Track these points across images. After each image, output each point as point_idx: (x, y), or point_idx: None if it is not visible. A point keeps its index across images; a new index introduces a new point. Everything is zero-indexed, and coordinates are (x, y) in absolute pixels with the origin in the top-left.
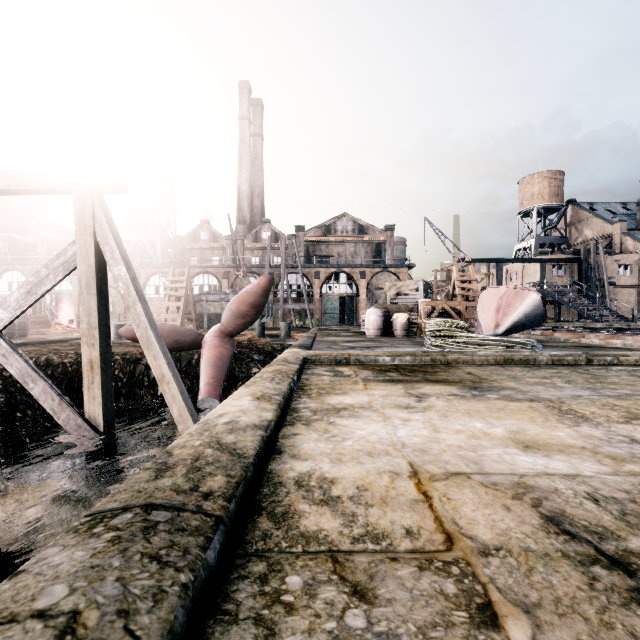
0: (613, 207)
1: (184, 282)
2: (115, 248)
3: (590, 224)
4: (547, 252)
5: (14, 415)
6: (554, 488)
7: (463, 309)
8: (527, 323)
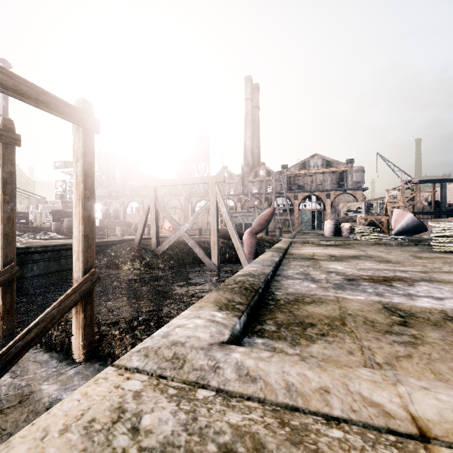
0: None
1: None
2: (222, 202)
3: None
4: None
5: (184, 260)
6: (335, 254)
7: (384, 220)
8: (412, 229)
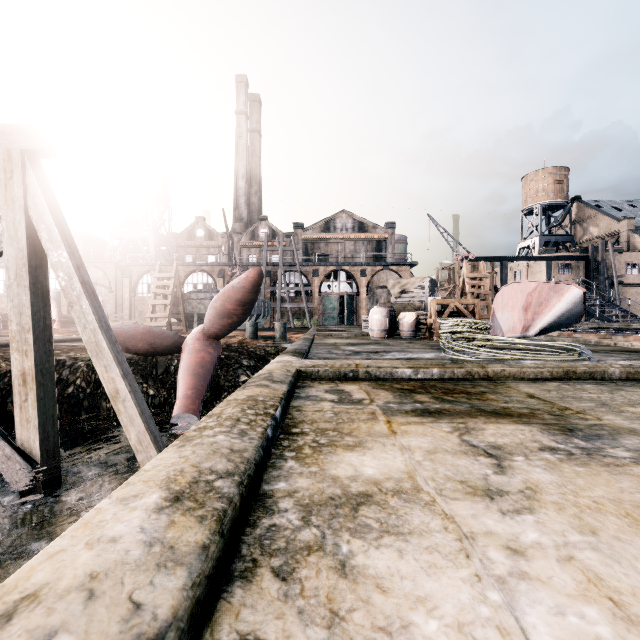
0: (619, 204)
1: (171, 279)
2: (53, 227)
3: (596, 221)
4: (553, 250)
5: None
6: None
7: (478, 308)
8: (561, 323)
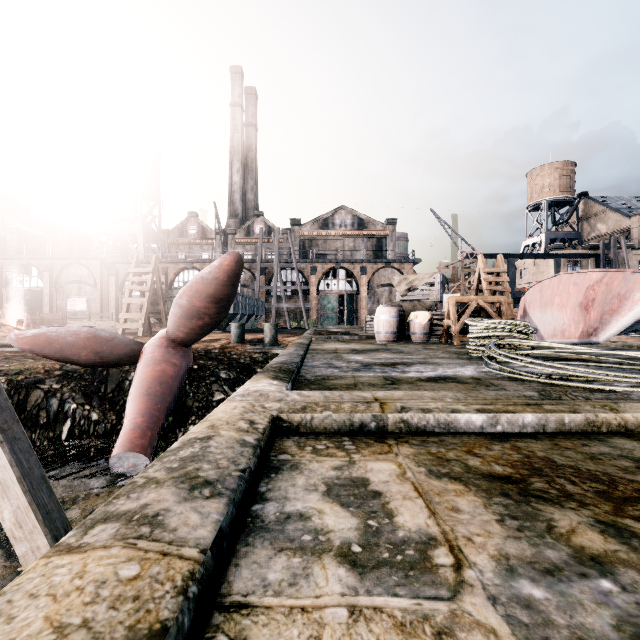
0: (628, 200)
1: (149, 274)
2: None
3: (604, 218)
4: (562, 247)
5: None
6: None
7: (505, 306)
8: (634, 326)
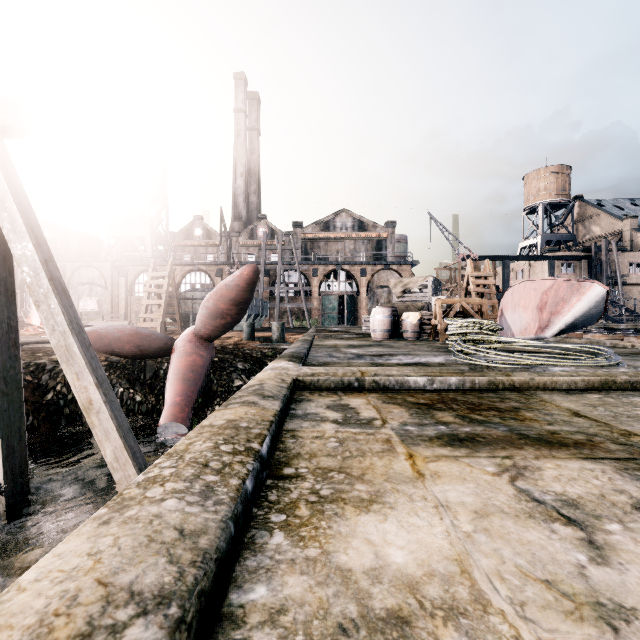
0: (622, 203)
1: (166, 278)
2: (17, 215)
3: (598, 221)
4: (556, 249)
5: None
6: None
7: (485, 308)
8: (579, 324)
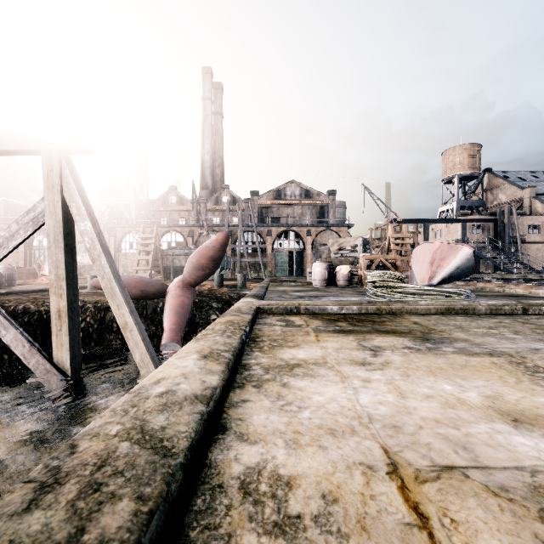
0: (523, 175)
1: (153, 239)
2: (81, 205)
3: (504, 189)
4: (467, 213)
5: None
6: None
7: (398, 262)
8: (459, 275)
